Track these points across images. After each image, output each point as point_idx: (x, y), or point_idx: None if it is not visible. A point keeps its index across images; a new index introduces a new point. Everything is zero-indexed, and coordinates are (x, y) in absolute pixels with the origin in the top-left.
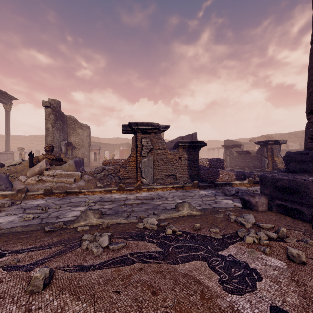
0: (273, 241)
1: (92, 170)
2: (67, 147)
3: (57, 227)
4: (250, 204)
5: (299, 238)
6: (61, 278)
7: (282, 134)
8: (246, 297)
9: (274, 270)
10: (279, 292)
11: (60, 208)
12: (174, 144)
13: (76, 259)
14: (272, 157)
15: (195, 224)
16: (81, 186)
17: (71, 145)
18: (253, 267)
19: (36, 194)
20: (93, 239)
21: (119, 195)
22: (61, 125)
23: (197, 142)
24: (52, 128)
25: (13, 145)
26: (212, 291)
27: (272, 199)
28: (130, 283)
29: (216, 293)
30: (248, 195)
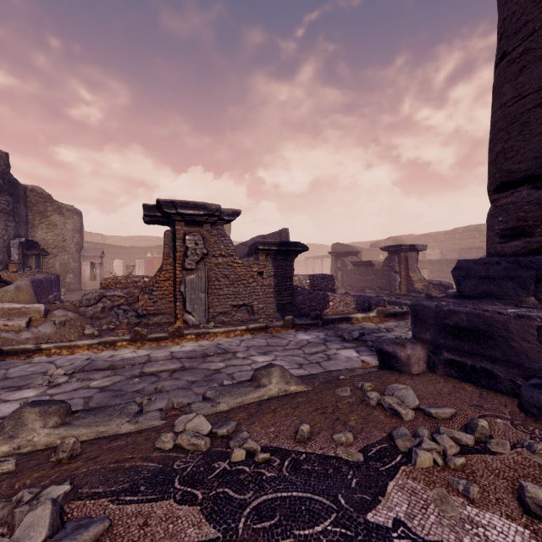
0: (470, 454)
1: None
2: (25, 251)
3: None
4: (396, 360)
5: (512, 440)
6: None
7: (417, 237)
8: None
9: None
10: None
11: None
12: (250, 247)
13: None
14: (407, 271)
15: (300, 426)
16: (45, 336)
17: (35, 248)
18: None
19: None
20: (6, 517)
21: (132, 353)
22: (10, 205)
23: (292, 243)
24: None
25: None
26: None
27: (435, 351)
28: None
29: None
30: (391, 343)
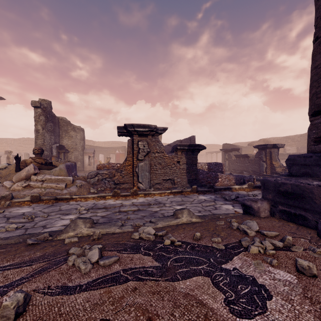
0: (279, 250)
1: (85, 175)
2: (59, 150)
3: (42, 239)
4: (251, 209)
5: (305, 247)
6: (39, 303)
7: (280, 138)
8: (256, 320)
9: (284, 285)
10: (293, 313)
11: (48, 216)
12: (172, 147)
13: (60, 279)
14: (271, 161)
15: (195, 233)
16: (73, 192)
17: (63, 149)
18: (261, 283)
19: (22, 202)
20: (82, 253)
21: (113, 202)
22: (52, 127)
23: (196, 145)
24: (42, 130)
25: (1, 148)
26: (218, 314)
27: (274, 205)
28: (122, 307)
29: (222, 317)
30: (249, 200)
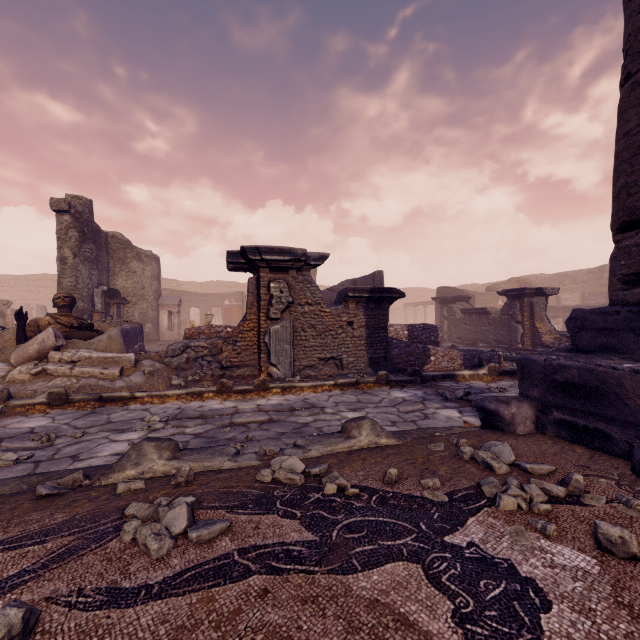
0: (558, 504)
1: (162, 349)
2: (107, 300)
3: (70, 485)
4: (499, 419)
5: (611, 496)
6: (58, 628)
7: (549, 277)
8: None
9: (574, 578)
10: (597, 639)
11: (85, 435)
12: (339, 294)
13: (104, 572)
14: (532, 321)
15: (388, 469)
16: (137, 385)
17: (116, 297)
18: (526, 574)
19: (30, 405)
20: (152, 514)
21: (219, 404)
22: (94, 253)
23: (386, 289)
24: (73, 259)
25: None
26: None
27: (544, 409)
28: (238, 635)
29: None
30: (494, 400)
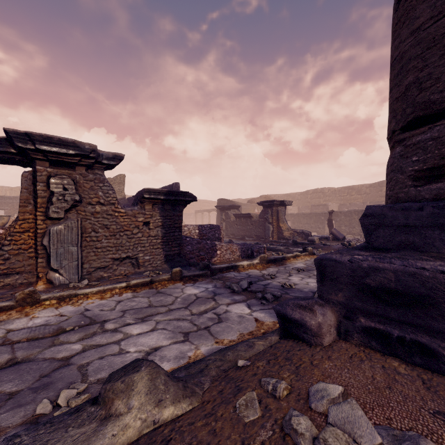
0: None
1: None
2: None
3: None
4: (304, 330)
5: None
6: None
7: (281, 196)
8: None
9: None
10: None
11: None
12: (136, 196)
13: None
14: (278, 222)
15: None
16: None
17: None
18: None
19: None
20: None
21: None
22: None
23: (180, 193)
24: None
25: None
26: None
27: (350, 315)
28: None
29: None
30: (297, 307)
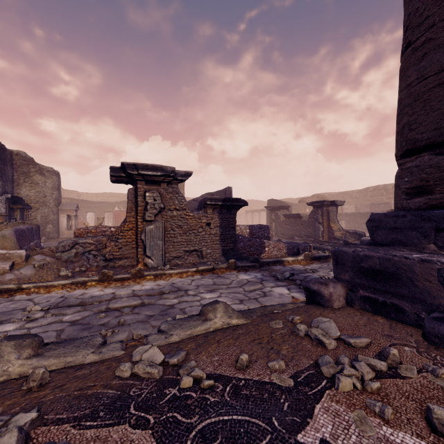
0: (383, 379)
1: None
2: (11, 205)
3: None
4: (320, 297)
5: (418, 365)
6: None
7: (336, 194)
8: None
9: None
10: None
11: None
12: (200, 202)
13: None
14: (328, 222)
15: (240, 356)
16: (26, 277)
17: (20, 203)
18: None
19: None
20: None
21: (100, 291)
22: None
23: (234, 199)
24: None
25: None
26: None
27: (353, 289)
28: None
29: None
30: (316, 283)
